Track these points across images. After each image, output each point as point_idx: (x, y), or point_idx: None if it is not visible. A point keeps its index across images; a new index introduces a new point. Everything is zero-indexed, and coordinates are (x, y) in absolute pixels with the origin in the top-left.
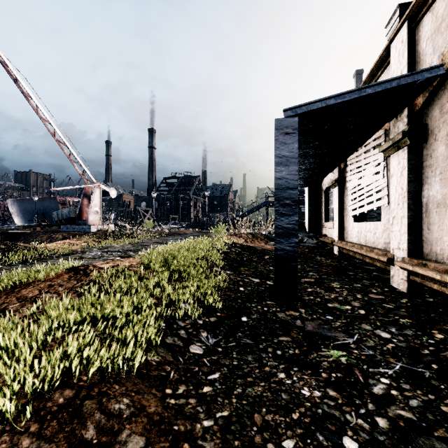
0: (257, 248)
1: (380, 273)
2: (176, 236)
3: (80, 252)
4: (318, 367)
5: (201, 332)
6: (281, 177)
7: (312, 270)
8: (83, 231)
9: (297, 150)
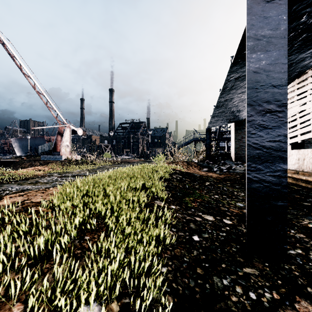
0: (196, 174)
1: None
2: (125, 164)
3: (40, 177)
4: None
5: None
6: (257, 69)
7: None
8: (56, 160)
9: (285, 24)
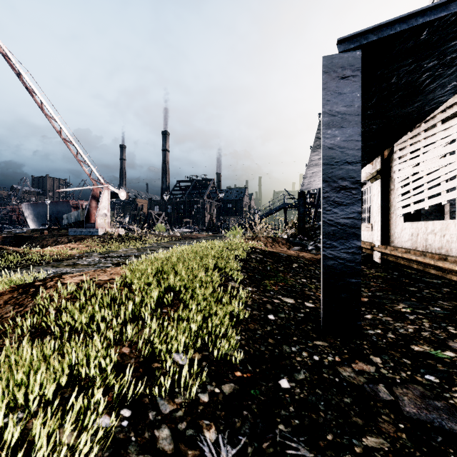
0: (282, 254)
1: (452, 289)
2: (187, 241)
3: (76, 257)
4: None
5: (203, 430)
6: (333, 146)
7: None
8: (91, 234)
9: (359, 102)
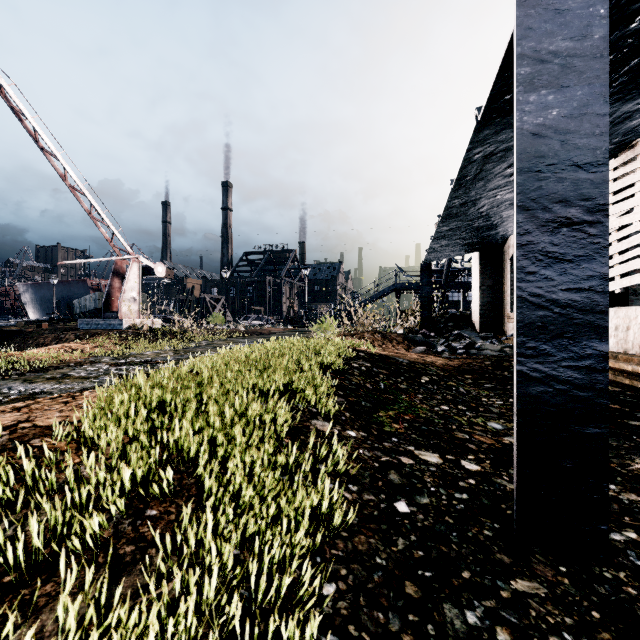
0: (400, 359)
1: None
2: (254, 337)
3: (72, 365)
4: None
5: None
6: (541, 129)
7: None
8: (111, 328)
9: (604, 26)
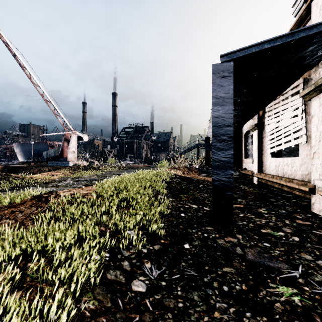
0: (193, 178)
1: (297, 200)
2: (130, 170)
3: (57, 181)
4: (273, 312)
5: (145, 263)
6: (217, 116)
7: (239, 197)
8: (64, 165)
9: (232, 91)
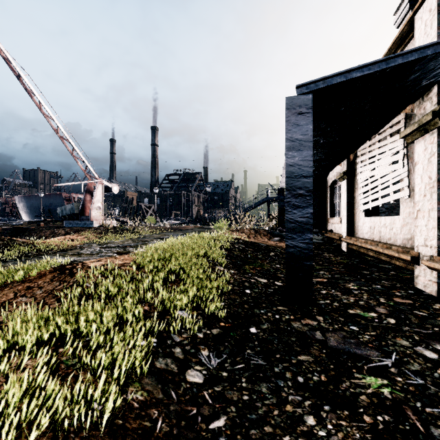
0: (261, 244)
1: (398, 272)
2: (177, 232)
3: (78, 248)
4: (356, 405)
5: (201, 350)
6: (293, 163)
7: (322, 268)
8: (86, 226)
9: (312, 132)
